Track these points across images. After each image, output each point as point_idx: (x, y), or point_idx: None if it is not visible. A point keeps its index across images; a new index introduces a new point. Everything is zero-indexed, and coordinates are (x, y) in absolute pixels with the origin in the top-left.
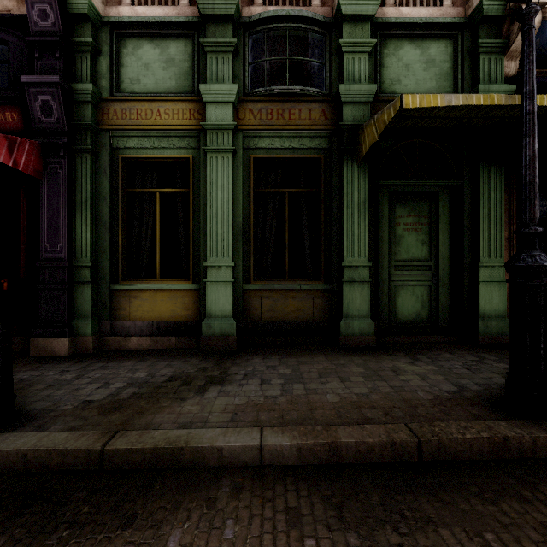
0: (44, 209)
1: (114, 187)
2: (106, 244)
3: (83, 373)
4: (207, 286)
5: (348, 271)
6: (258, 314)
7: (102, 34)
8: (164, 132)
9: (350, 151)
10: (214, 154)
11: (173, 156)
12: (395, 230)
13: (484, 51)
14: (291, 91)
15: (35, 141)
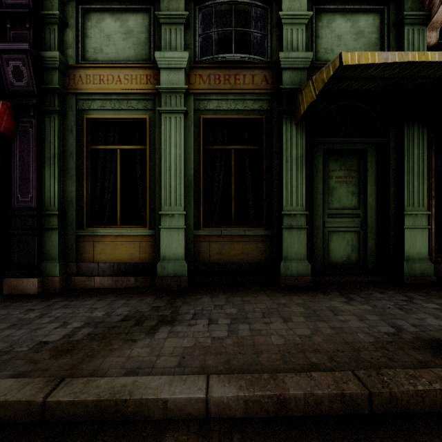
0: (16, 164)
1: (80, 144)
2: (72, 195)
3: (46, 312)
4: (161, 232)
5: (287, 218)
6: (207, 256)
7: (68, 9)
8: (124, 95)
9: (289, 112)
10: (167, 114)
11: (131, 117)
12: (328, 182)
13: (408, 23)
14: (236, 58)
15: (7, 102)
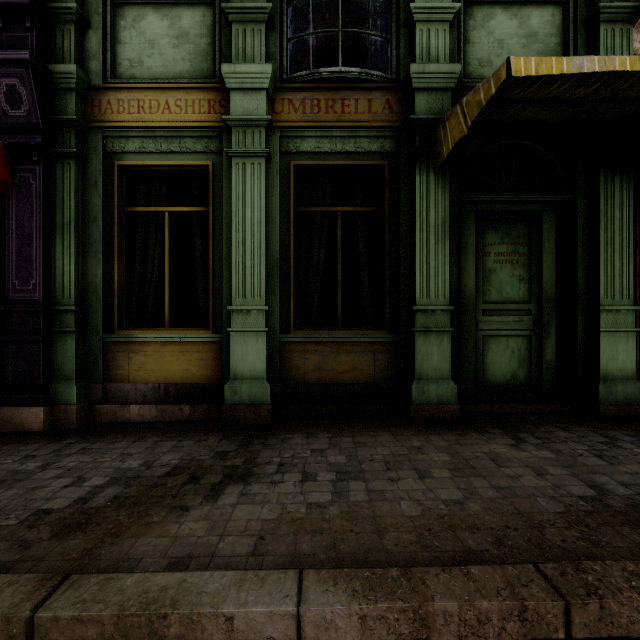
0: (12, 234)
1: (109, 205)
2: (97, 281)
3: (53, 461)
4: (231, 337)
5: (421, 317)
6: (300, 374)
7: None
8: (175, 130)
9: (425, 155)
10: (240, 159)
11: (186, 163)
12: (483, 262)
13: (606, 19)
14: (344, 74)
15: None
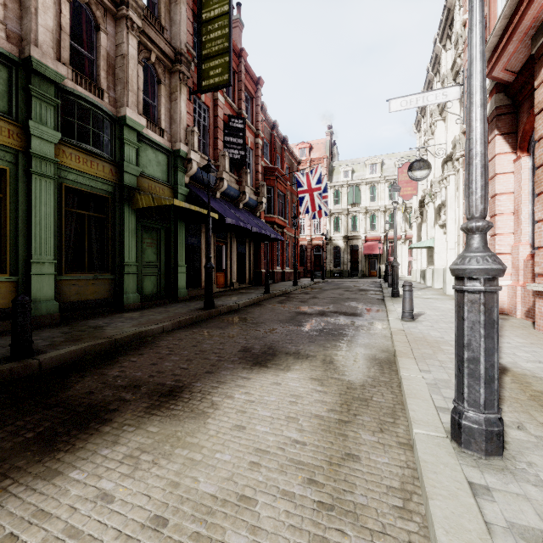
0: None
1: None
2: None
3: None
4: (33, 278)
5: (127, 267)
6: (68, 297)
7: None
8: None
9: (128, 200)
10: (38, 176)
11: None
12: (143, 245)
13: (179, 170)
14: (94, 151)
15: None
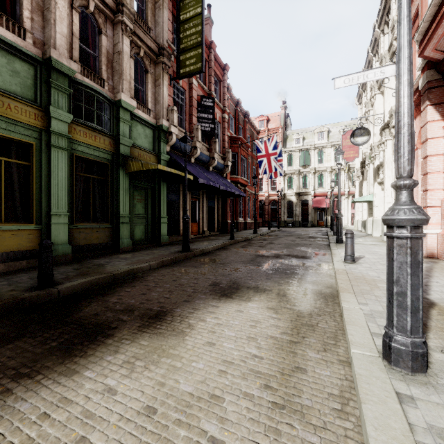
0: None
1: None
2: None
3: (8, 281)
4: (52, 227)
5: (122, 218)
6: (78, 241)
7: None
8: (13, 120)
9: (123, 166)
10: (56, 148)
11: (20, 139)
12: (134, 201)
13: (162, 141)
14: (97, 128)
15: None
